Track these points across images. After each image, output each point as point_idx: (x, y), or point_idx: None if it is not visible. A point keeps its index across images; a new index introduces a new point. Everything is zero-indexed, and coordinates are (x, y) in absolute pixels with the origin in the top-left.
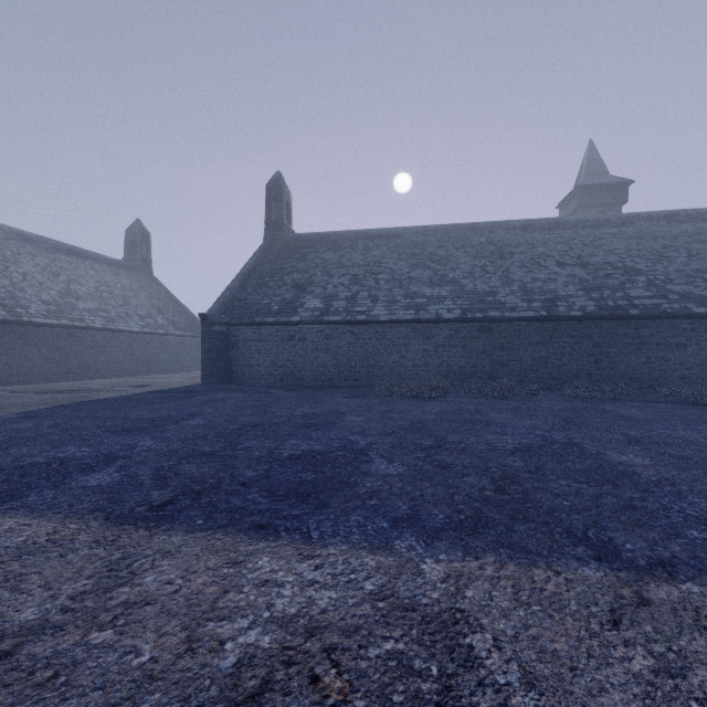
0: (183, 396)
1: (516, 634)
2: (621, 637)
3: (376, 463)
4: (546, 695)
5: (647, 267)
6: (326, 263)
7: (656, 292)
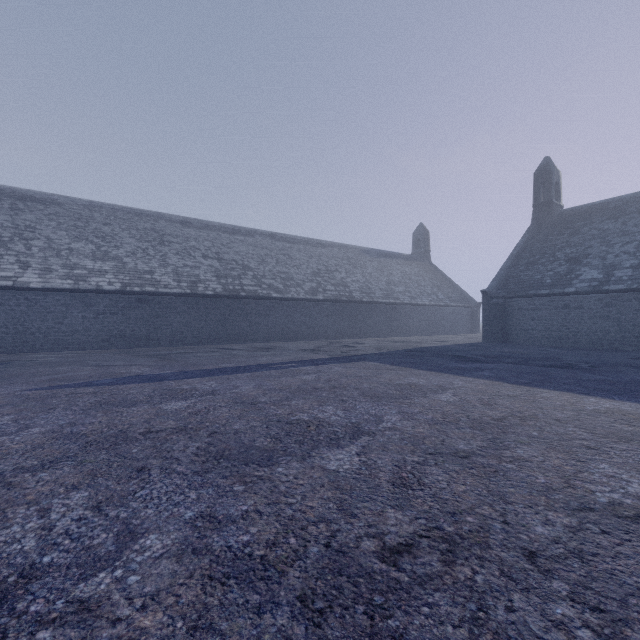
0: (479, 348)
1: None
2: None
3: None
4: None
5: None
6: (604, 233)
7: None
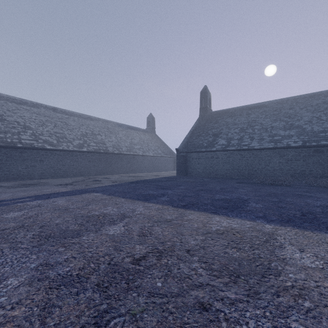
0: (172, 179)
1: (291, 239)
2: (327, 245)
3: (251, 203)
4: (295, 246)
5: None
6: (227, 123)
7: None
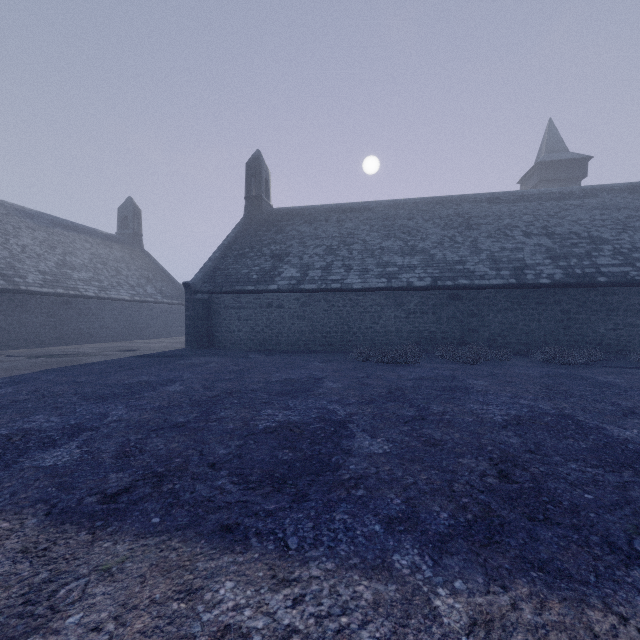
0: (166, 360)
1: None
2: None
3: (358, 438)
4: None
5: (613, 237)
6: (302, 235)
7: (623, 260)
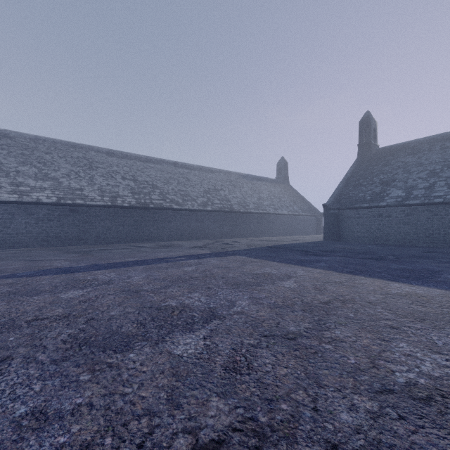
0: (320, 245)
1: None
2: None
3: (444, 275)
4: None
5: None
6: (406, 164)
7: None
